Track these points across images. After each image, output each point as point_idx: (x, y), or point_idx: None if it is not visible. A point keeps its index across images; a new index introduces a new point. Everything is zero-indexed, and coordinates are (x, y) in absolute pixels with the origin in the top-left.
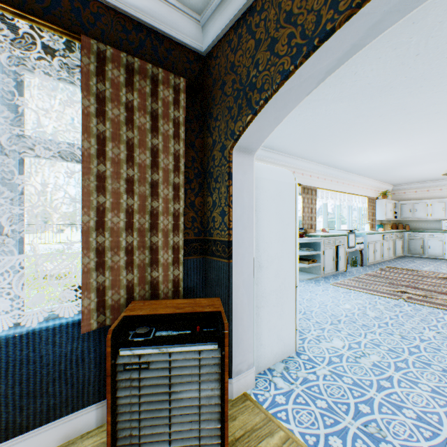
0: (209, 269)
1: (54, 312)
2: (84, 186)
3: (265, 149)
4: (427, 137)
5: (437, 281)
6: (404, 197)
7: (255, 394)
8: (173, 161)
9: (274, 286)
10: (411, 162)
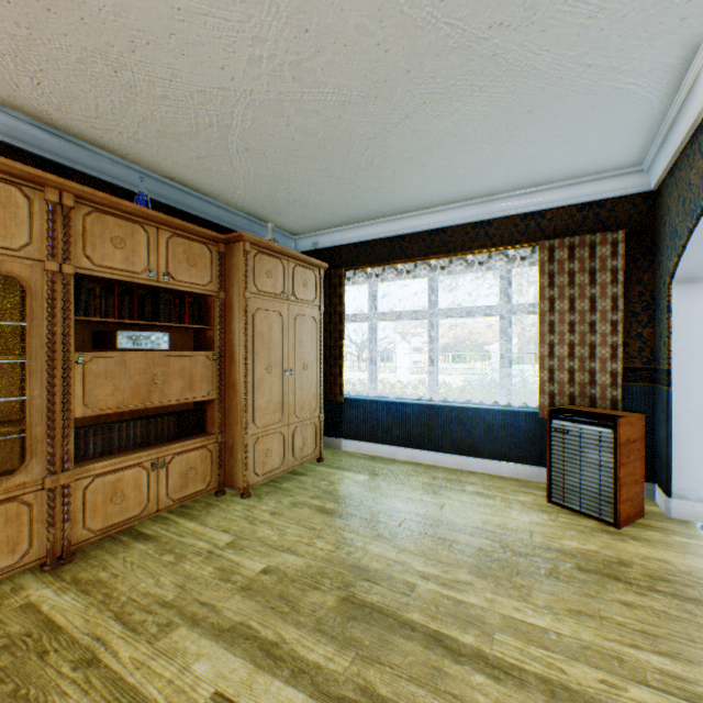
0: (656, 397)
1: (525, 405)
2: (540, 330)
3: None
4: None
5: None
6: None
7: (701, 525)
8: (609, 303)
9: None
10: None
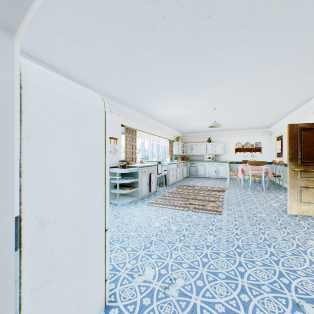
0: None
1: None
2: None
3: (92, 89)
4: (203, 101)
5: (206, 193)
6: (187, 141)
7: None
8: None
9: (72, 242)
10: (192, 118)
